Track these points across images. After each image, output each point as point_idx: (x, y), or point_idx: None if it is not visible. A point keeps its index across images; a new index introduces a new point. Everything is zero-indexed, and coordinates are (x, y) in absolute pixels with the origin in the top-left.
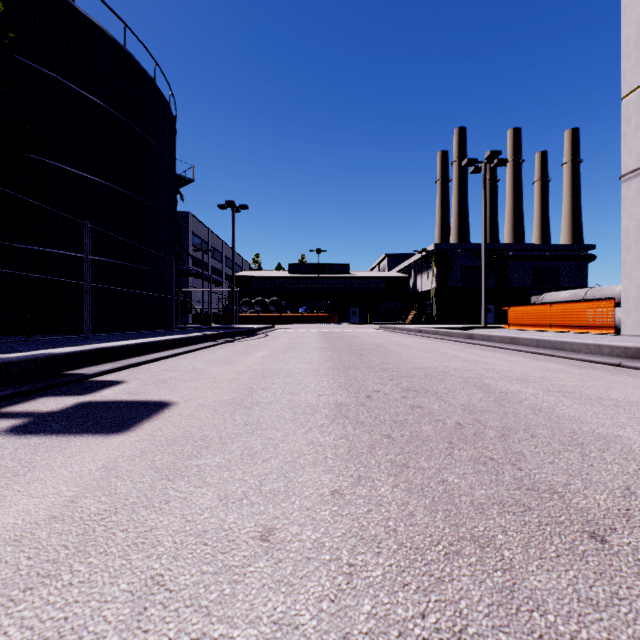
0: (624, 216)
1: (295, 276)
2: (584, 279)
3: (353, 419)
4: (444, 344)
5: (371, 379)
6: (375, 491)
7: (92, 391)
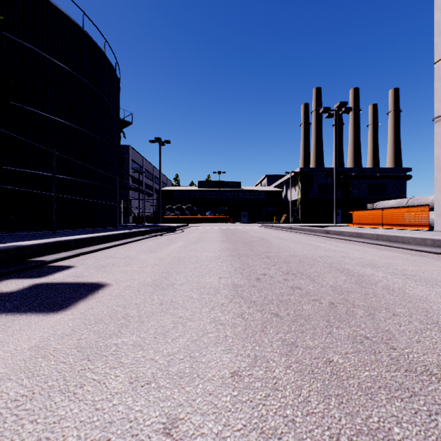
0: (436, 147)
1: (203, 190)
2: (403, 192)
3: (247, 299)
4: (309, 237)
5: (259, 264)
6: (270, 373)
7: (47, 274)
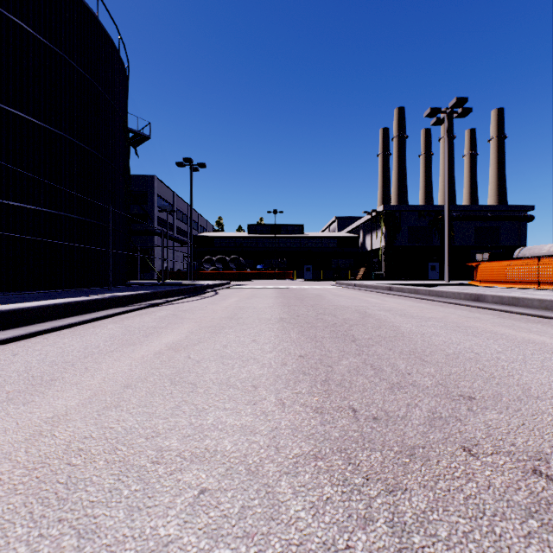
0: None
1: (254, 236)
2: (523, 238)
3: None
4: (452, 310)
5: None
6: None
7: None
